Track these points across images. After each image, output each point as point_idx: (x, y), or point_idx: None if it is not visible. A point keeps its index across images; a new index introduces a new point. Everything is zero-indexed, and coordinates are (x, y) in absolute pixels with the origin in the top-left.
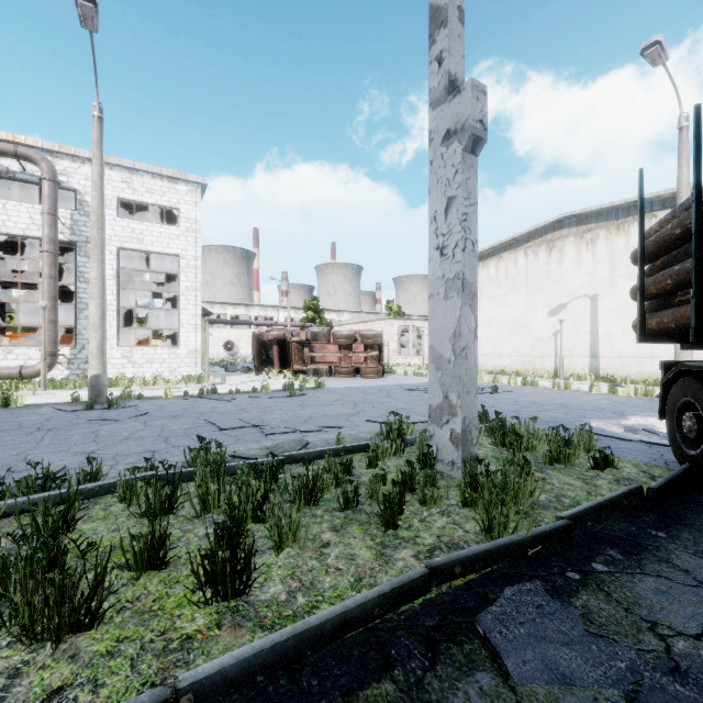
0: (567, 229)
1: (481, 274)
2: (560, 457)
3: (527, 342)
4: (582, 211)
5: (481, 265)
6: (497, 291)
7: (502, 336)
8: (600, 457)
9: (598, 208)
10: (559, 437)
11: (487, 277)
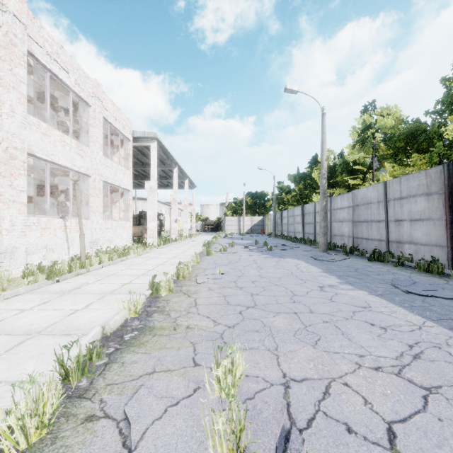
0: None
1: None
2: None
3: None
4: None
5: None
6: None
7: None
8: None
9: None
10: None
11: None
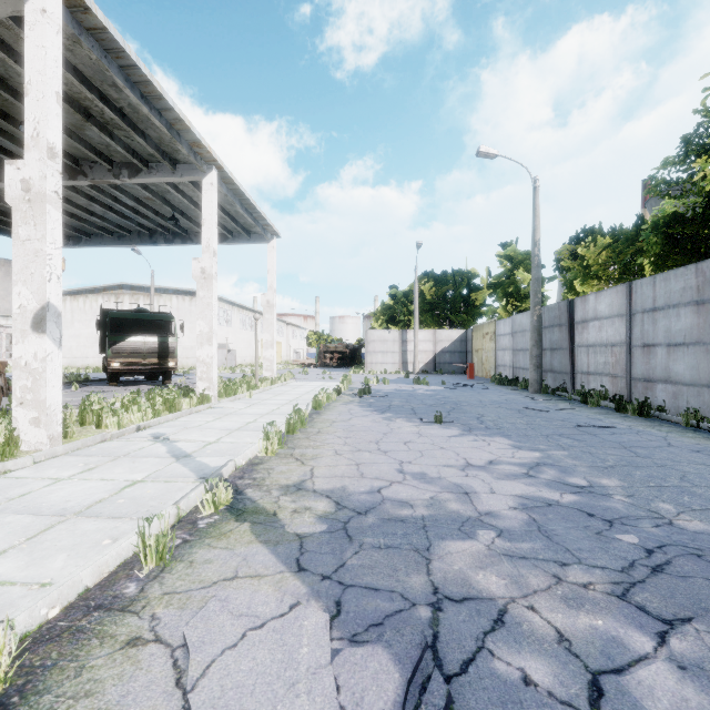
0: (126, 290)
1: (73, 304)
2: (77, 380)
3: None
4: (132, 284)
5: (73, 298)
6: (85, 317)
7: (88, 346)
8: (86, 378)
9: (139, 285)
10: (78, 376)
11: (78, 307)
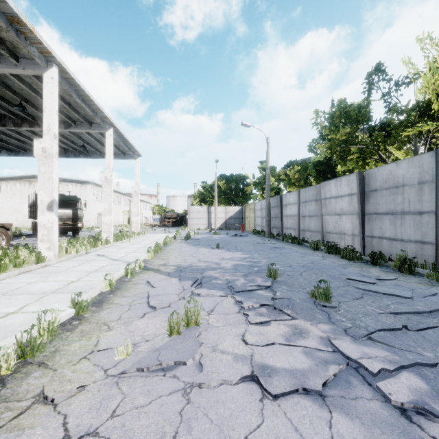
0: (36, 179)
1: None
2: (14, 235)
3: (21, 216)
4: None
5: None
6: (6, 195)
7: (9, 214)
8: (20, 234)
9: None
10: (15, 232)
11: (1, 188)
